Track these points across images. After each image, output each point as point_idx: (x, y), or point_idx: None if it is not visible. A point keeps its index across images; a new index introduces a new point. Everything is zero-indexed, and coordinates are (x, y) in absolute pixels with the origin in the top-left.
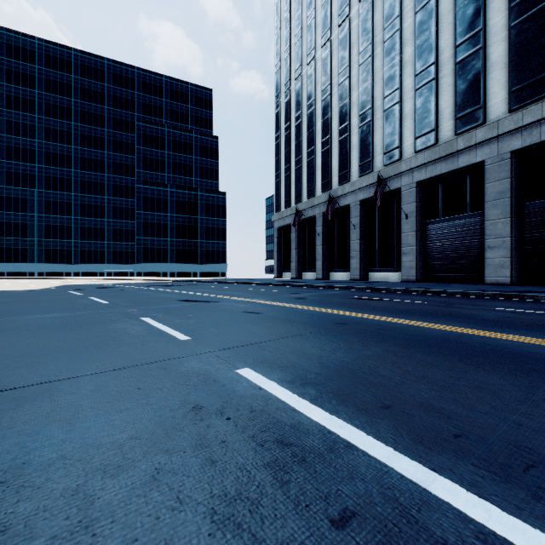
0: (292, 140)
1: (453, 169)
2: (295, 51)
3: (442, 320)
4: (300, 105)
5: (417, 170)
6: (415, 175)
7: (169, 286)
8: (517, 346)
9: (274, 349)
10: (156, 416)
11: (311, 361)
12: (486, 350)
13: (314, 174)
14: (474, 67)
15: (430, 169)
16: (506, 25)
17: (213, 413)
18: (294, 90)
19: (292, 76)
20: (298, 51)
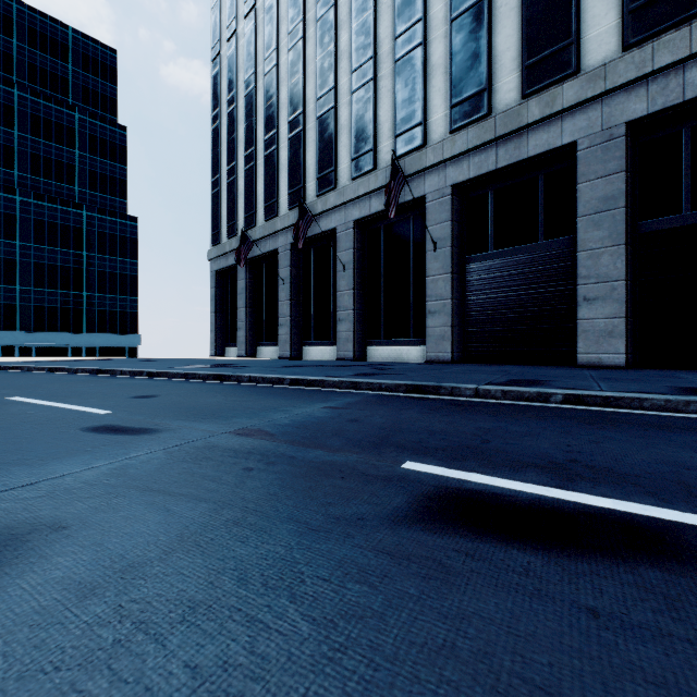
0: (240, 122)
1: (519, 158)
2: None
3: None
4: (252, 59)
5: (454, 164)
6: (451, 173)
7: None
8: None
9: None
10: None
11: None
12: None
13: (276, 177)
14: None
15: (477, 160)
16: None
17: None
18: (243, 36)
19: (240, 11)
20: None
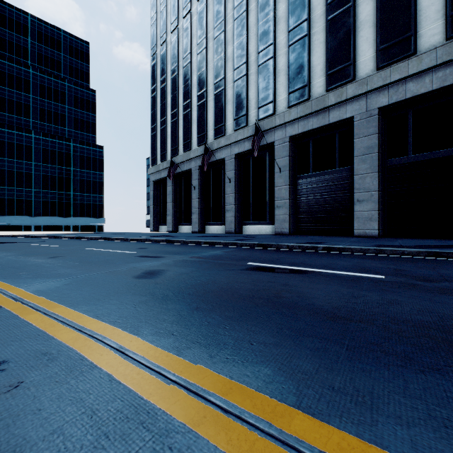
0: (168, 93)
1: (324, 124)
2: (171, 3)
3: None
4: (176, 57)
5: (290, 125)
6: (289, 130)
7: None
8: None
9: None
10: None
11: None
12: None
13: (190, 127)
14: (345, 25)
15: (303, 123)
16: None
17: None
18: (170, 43)
19: (168, 28)
20: (174, 4)
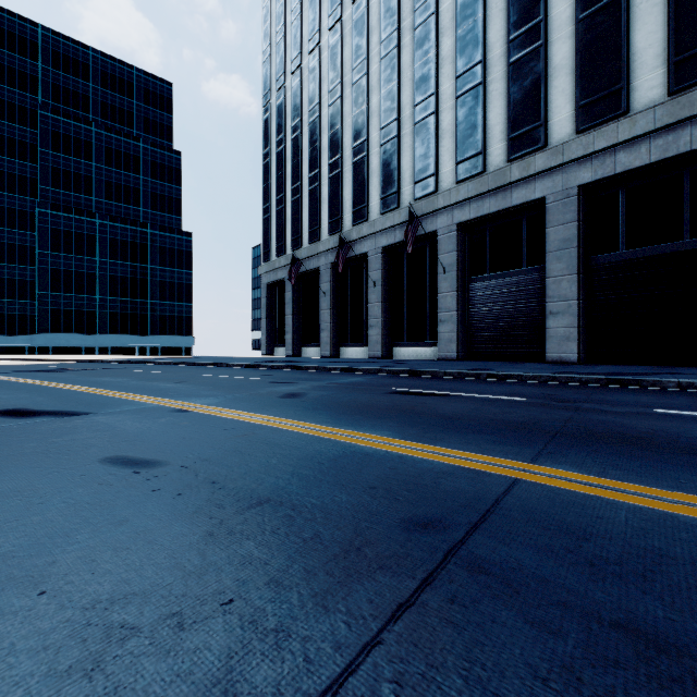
0: (287, 160)
1: (505, 206)
2: (291, 33)
3: (666, 467)
4: (298, 110)
5: (459, 207)
6: (457, 214)
7: (54, 372)
8: None
9: None
10: None
11: None
12: None
13: (319, 208)
14: (533, 71)
15: (476, 206)
16: (572, 18)
17: None
18: (290, 89)
19: (287, 68)
20: (296, 33)
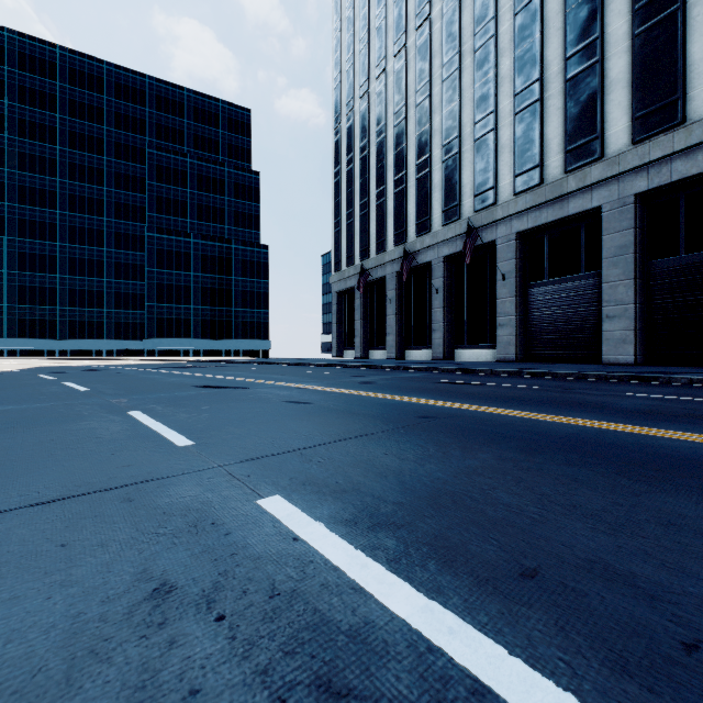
0: (356, 178)
1: (562, 216)
2: (359, 61)
3: (566, 411)
4: (366, 131)
5: (517, 218)
6: (515, 224)
7: (188, 368)
8: (689, 447)
9: (326, 459)
10: (65, 619)
11: (385, 480)
12: (649, 455)
13: (385, 221)
14: (589, 86)
15: (533, 216)
16: (629, 33)
17: (191, 604)
18: (358, 112)
19: (356, 93)
20: (364, 61)
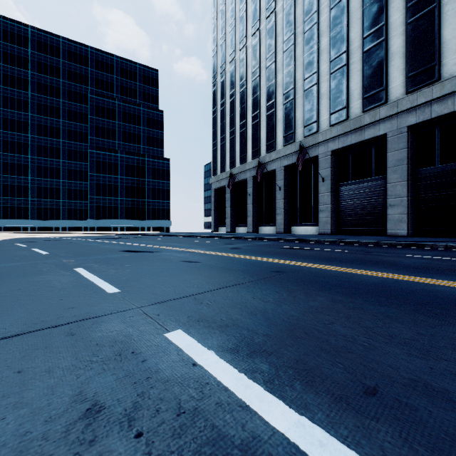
0: (227, 115)
1: (361, 140)
2: (229, 38)
3: (370, 267)
4: (233, 84)
5: (332, 141)
6: (330, 145)
7: (116, 239)
8: None
9: (212, 302)
10: (14, 438)
11: (255, 317)
12: (433, 297)
13: (246, 143)
14: (378, 56)
15: (342, 140)
16: (404, 22)
17: (116, 422)
18: (228, 72)
19: (227, 59)
20: (232, 38)
